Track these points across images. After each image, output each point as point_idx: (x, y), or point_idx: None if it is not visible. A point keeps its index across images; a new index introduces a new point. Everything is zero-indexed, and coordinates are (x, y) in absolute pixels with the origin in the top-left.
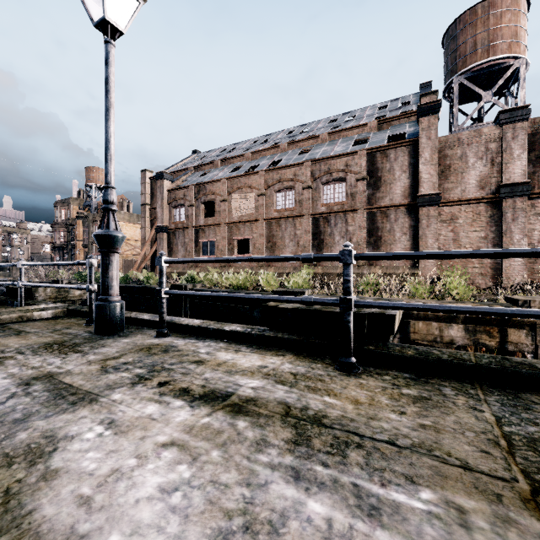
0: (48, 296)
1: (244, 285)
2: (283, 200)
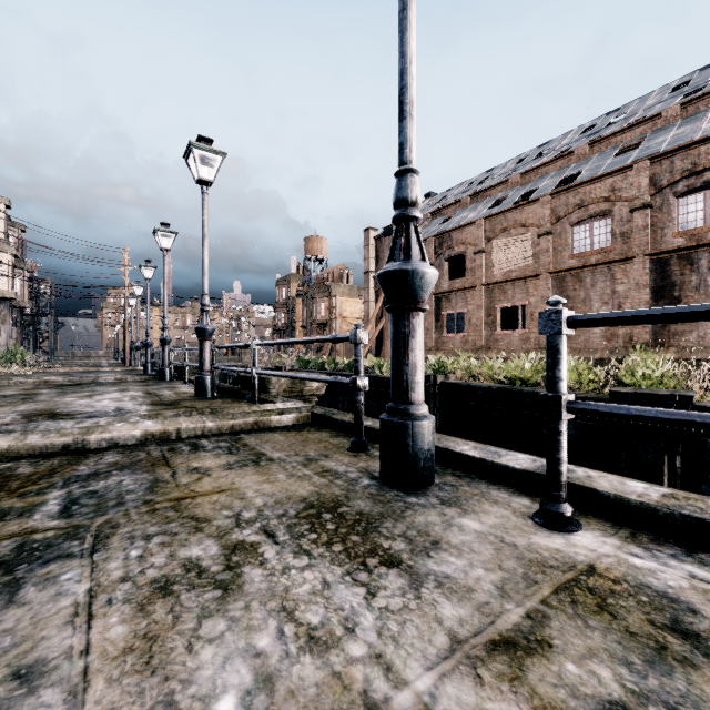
0: (282, 389)
1: (532, 379)
2: (588, 237)
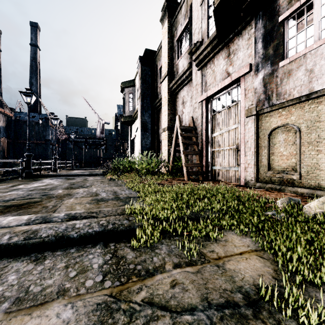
0: None
1: None
2: None
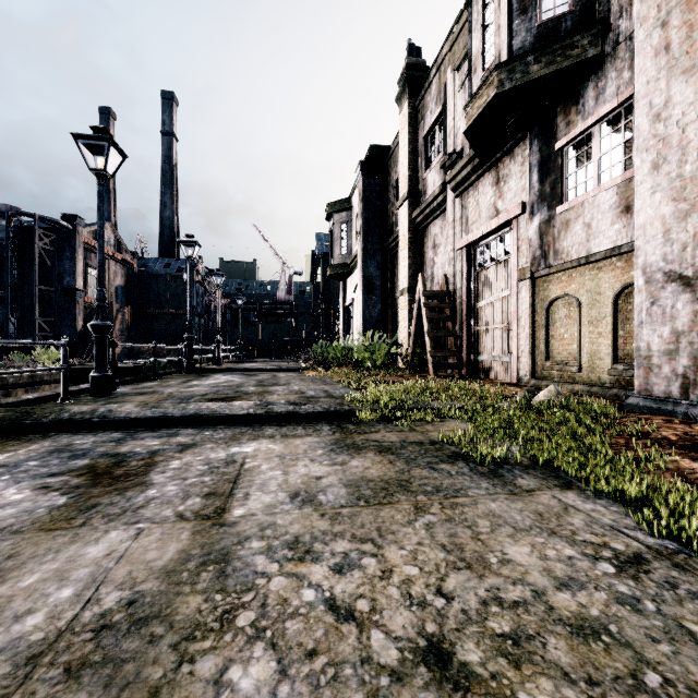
0: None
1: None
2: None
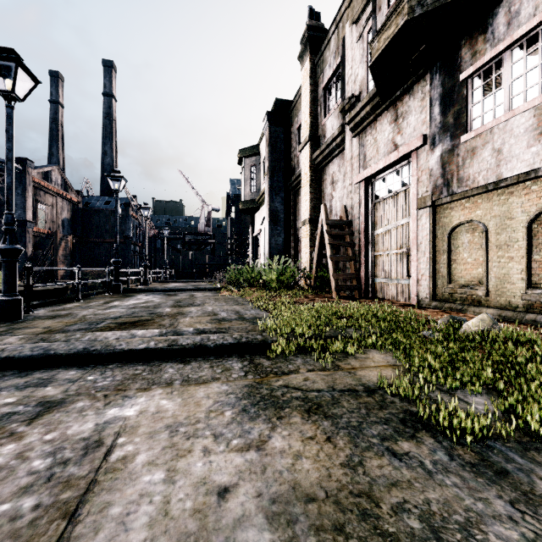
0: None
1: None
2: None
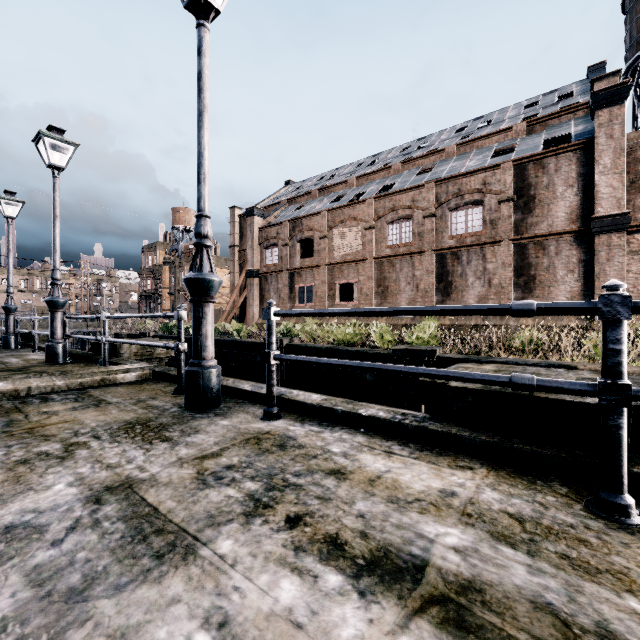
0: (133, 353)
1: (351, 340)
2: (398, 233)
